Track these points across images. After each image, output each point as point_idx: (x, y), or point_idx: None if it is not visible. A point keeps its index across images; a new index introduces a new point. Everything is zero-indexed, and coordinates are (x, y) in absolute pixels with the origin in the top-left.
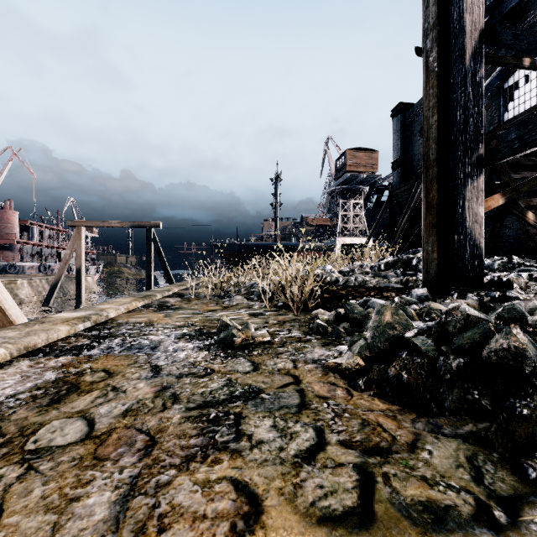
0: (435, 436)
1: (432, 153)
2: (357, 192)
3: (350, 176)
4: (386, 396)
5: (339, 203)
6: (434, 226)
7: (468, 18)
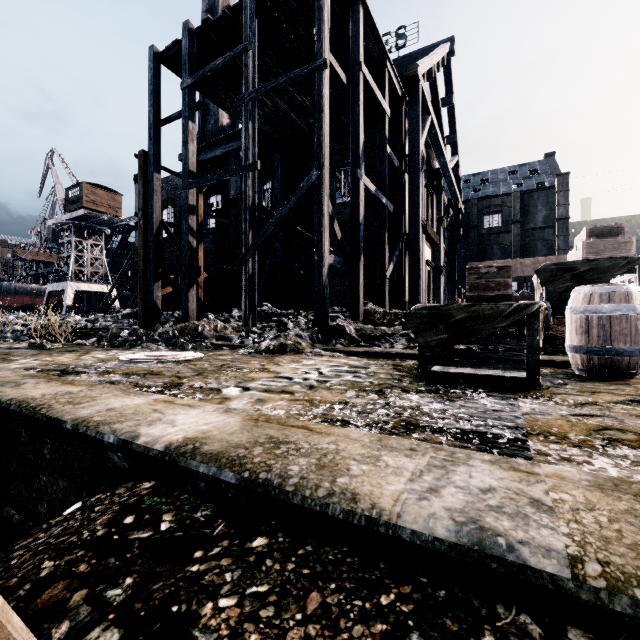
0: (123, 348)
1: (142, 266)
2: (96, 231)
3: (88, 213)
4: (113, 347)
5: (72, 240)
6: (142, 299)
7: (155, 216)
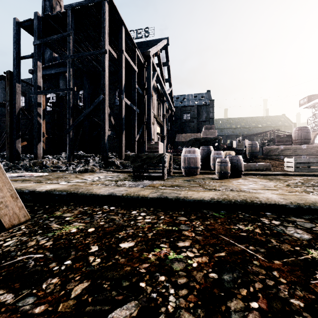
0: None
1: (8, 130)
2: None
3: None
4: None
5: None
6: (9, 147)
7: (17, 105)
